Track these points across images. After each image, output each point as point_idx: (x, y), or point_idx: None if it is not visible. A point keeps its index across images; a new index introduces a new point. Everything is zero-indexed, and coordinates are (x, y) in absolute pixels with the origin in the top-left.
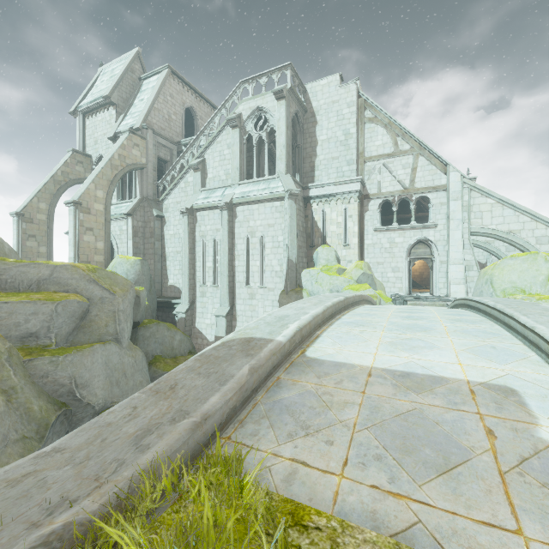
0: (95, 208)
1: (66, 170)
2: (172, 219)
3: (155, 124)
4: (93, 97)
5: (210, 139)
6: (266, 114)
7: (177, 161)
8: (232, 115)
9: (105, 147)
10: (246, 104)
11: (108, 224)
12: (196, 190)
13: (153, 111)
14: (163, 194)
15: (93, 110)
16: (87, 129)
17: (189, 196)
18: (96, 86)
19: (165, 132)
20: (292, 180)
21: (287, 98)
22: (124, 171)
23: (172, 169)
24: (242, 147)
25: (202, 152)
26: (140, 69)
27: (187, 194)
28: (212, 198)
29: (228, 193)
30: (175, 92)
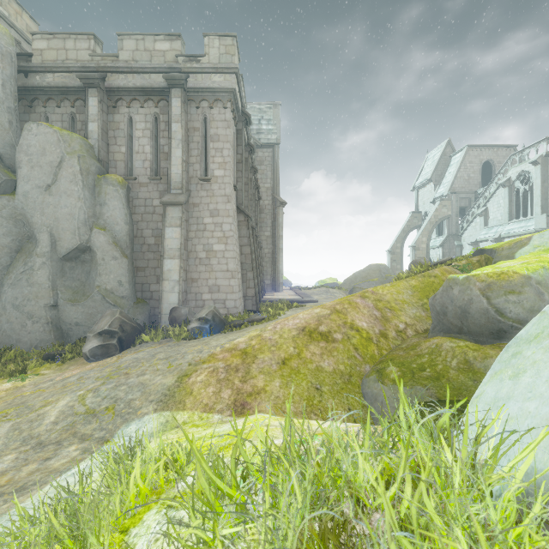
0: (421, 247)
1: (408, 224)
2: (467, 246)
3: (457, 187)
4: (422, 179)
5: (490, 195)
6: (528, 174)
7: (470, 210)
8: (502, 180)
9: (428, 206)
10: (514, 169)
11: (428, 254)
12: (481, 228)
13: (456, 179)
14: (461, 231)
15: (422, 186)
16: (419, 196)
17: (477, 231)
18: (424, 169)
19: (465, 188)
20: (545, 219)
21: (543, 161)
22: (437, 223)
23: (467, 215)
24: (511, 197)
25: (485, 203)
26: (450, 150)
27: (476, 230)
28: (488, 234)
29: (499, 230)
30: (473, 158)
